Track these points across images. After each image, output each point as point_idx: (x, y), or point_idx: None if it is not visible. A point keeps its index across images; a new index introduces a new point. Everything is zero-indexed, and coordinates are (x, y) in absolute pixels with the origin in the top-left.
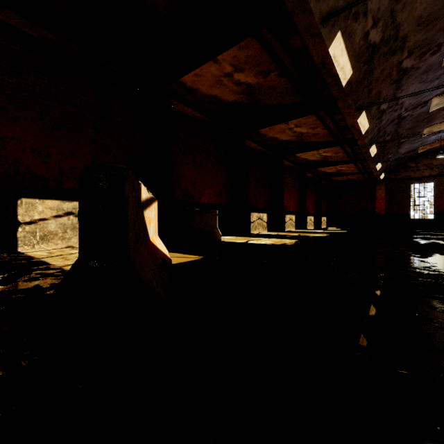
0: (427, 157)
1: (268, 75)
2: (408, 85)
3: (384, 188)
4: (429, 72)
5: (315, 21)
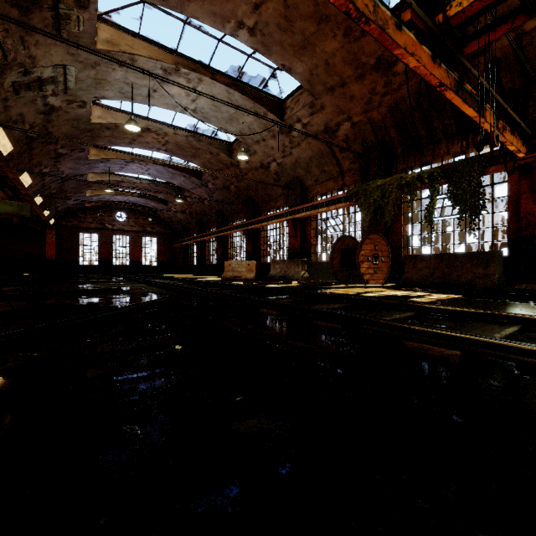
0: (94, 211)
1: None
2: (66, 162)
3: (55, 233)
4: (81, 160)
5: None
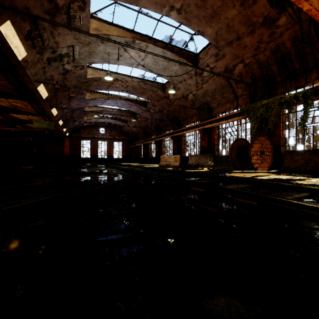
0: (88, 128)
1: (0, 81)
2: (74, 101)
3: (69, 140)
4: (81, 99)
5: (32, 80)
